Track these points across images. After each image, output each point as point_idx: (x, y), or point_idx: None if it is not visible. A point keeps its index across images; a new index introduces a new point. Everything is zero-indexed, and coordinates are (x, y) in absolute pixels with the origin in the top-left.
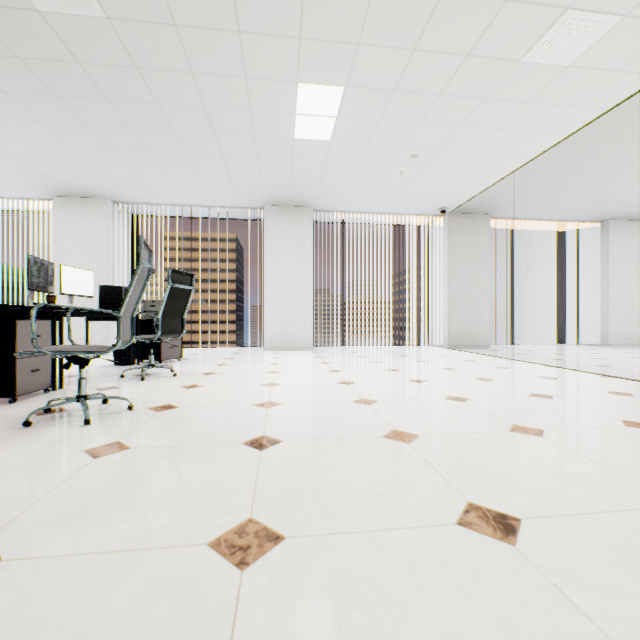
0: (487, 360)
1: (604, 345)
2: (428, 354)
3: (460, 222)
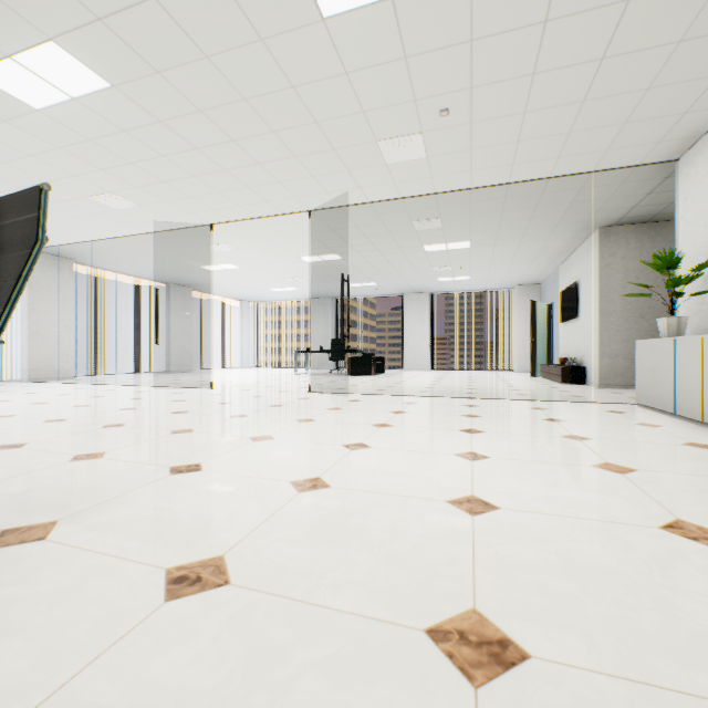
0: (70, 386)
1: (168, 372)
2: (6, 387)
3: (43, 261)
